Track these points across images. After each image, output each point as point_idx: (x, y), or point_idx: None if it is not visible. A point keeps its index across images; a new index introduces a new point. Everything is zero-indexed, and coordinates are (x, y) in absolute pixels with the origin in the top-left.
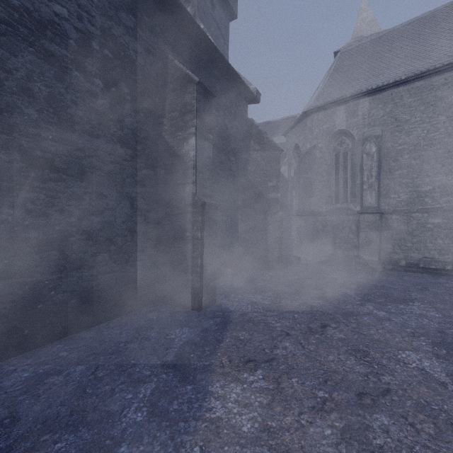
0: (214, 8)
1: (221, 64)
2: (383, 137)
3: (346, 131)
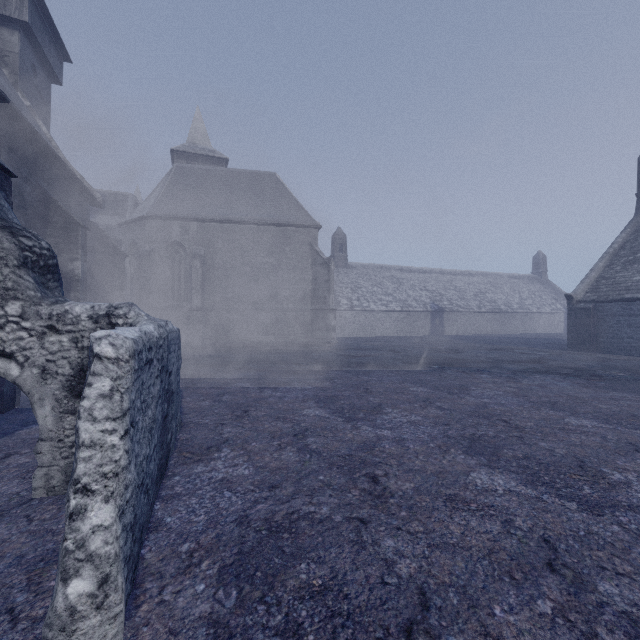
0: (36, 74)
1: (78, 185)
2: (207, 256)
3: (181, 243)
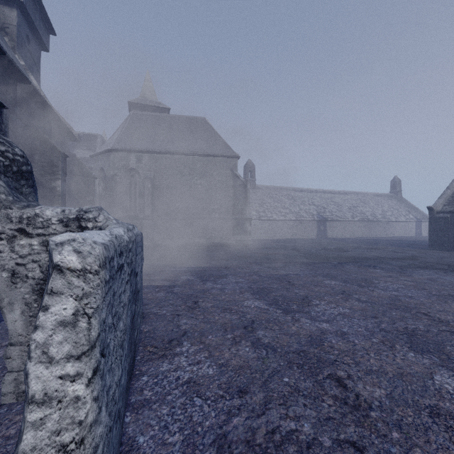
0: (30, 42)
1: (59, 123)
2: (155, 179)
3: (136, 169)
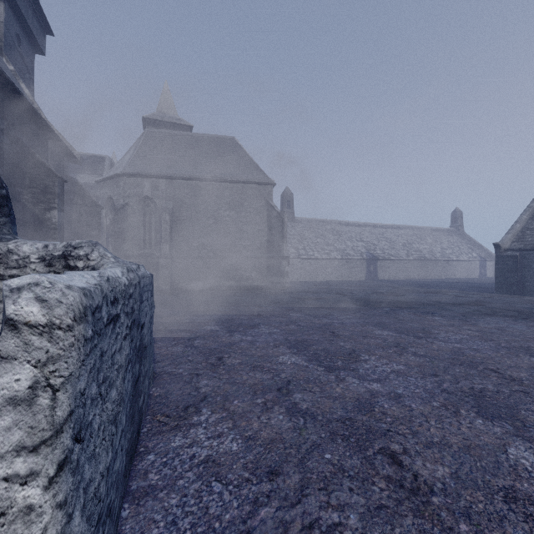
0: (21, 43)
1: (56, 141)
2: (174, 209)
3: (151, 198)
